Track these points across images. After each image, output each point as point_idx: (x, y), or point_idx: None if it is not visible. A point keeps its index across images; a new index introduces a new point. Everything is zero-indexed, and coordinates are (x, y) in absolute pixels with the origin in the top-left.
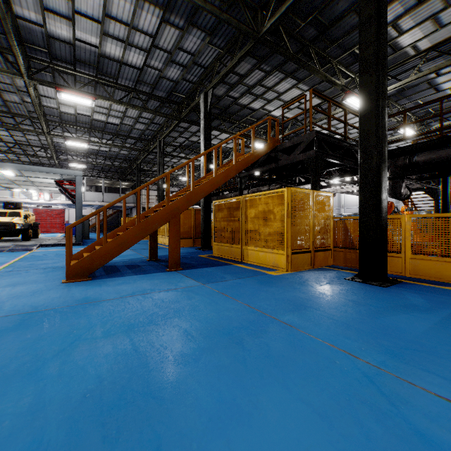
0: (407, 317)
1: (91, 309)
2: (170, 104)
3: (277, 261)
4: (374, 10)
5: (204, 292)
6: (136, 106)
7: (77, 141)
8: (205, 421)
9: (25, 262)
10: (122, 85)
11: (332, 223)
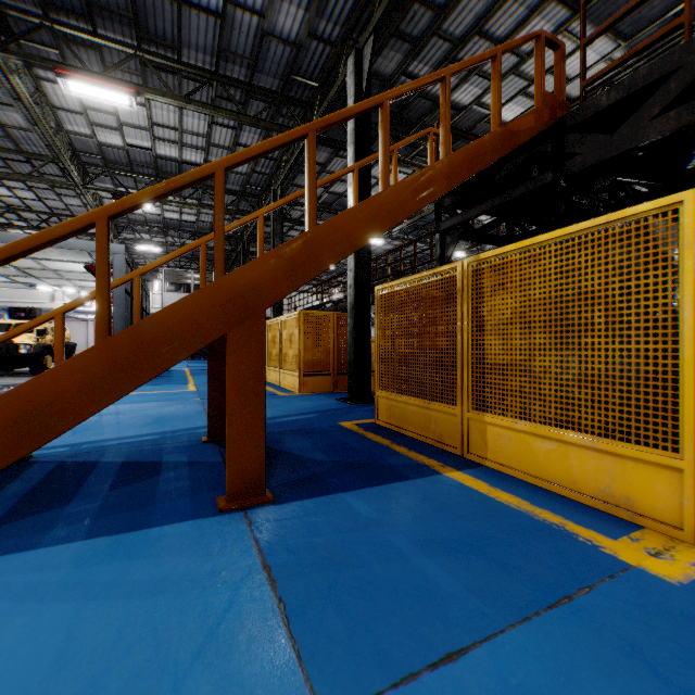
0: None
1: None
2: (288, 105)
3: (627, 485)
4: None
5: None
6: (220, 109)
7: None
8: None
9: None
10: (193, 66)
11: None
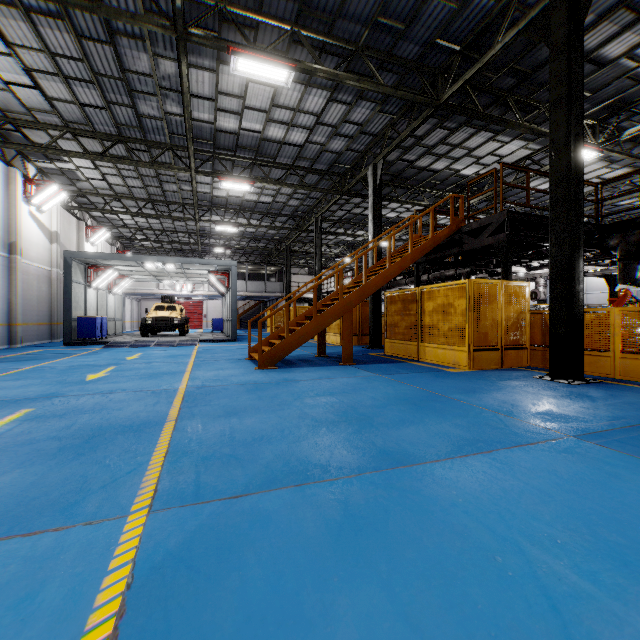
0: (569, 401)
1: (295, 384)
2: (331, 177)
3: (457, 358)
4: (564, 90)
5: (381, 380)
6: (294, 185)
7: (227, 225)
8: (393, 422)
9: (205, 355)
10: (280, 164)
11: (529, 317)
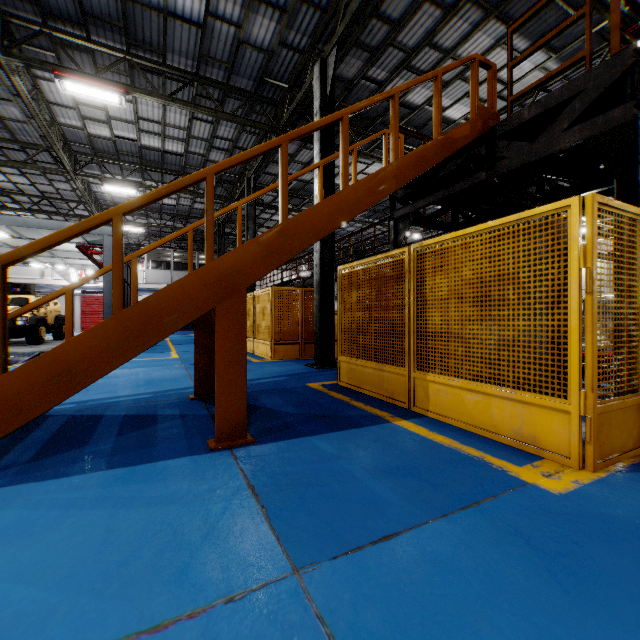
0: None
1: None
2: (261, 104)
3: (533, 426)
4: None
5: None
6: (200, 107)
7: (120, 184)
8: None
9: None
10: (176, 69)
11: None
